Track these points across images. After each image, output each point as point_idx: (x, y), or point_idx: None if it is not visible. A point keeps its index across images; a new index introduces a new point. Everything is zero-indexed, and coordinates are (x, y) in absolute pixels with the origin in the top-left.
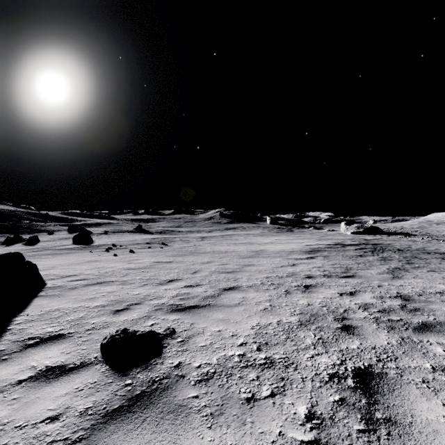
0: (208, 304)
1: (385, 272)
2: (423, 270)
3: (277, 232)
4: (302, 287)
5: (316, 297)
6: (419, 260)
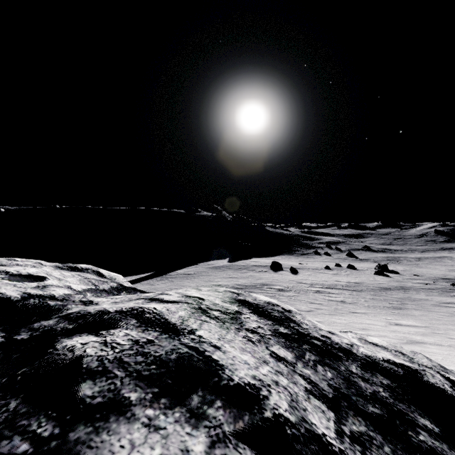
0: (425, 275)
1: None
2: None
3: None
4: (450, 277)
5: (450, 277)
6: None
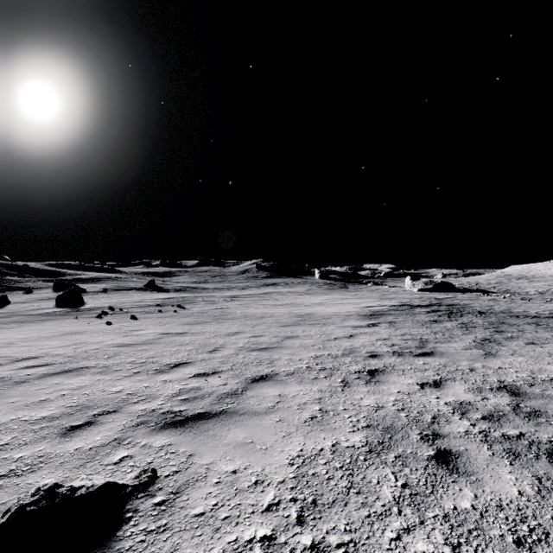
0: (224, 409)
1: (473, 347)
2: (519, 342)
3: (327, 289)
4: (366, 374)
5: (387, 391)
6: (509, 327)
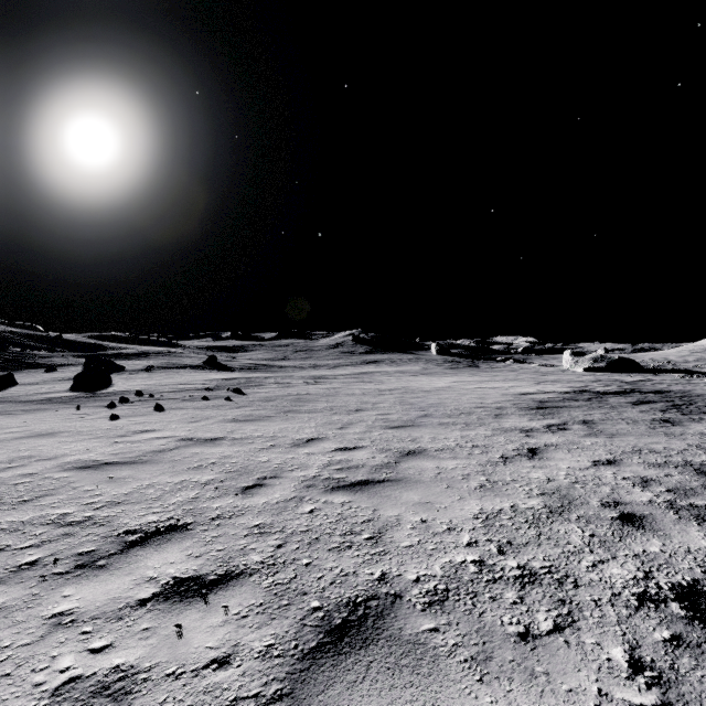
0: None
1: None
2: None
3: (450, 368)
4: (683, 613)
5: None
6: None
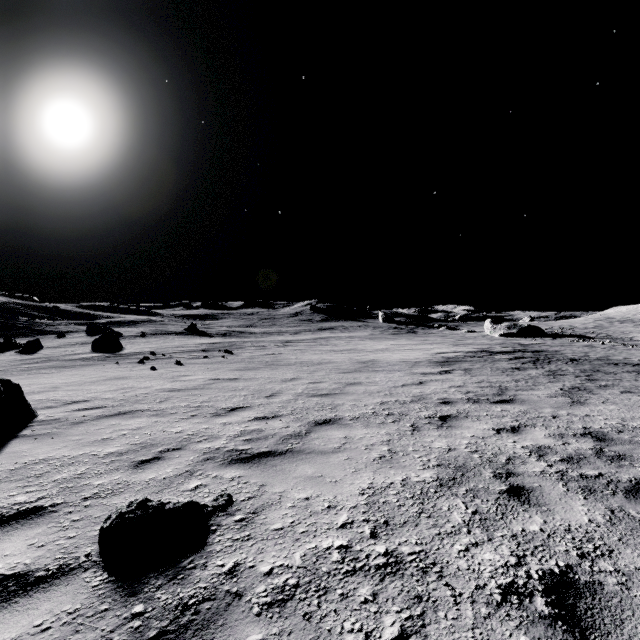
0: (289, 449)
1: (559, 395)
2: (613, 390)
3: (393, 334)
4: (437, 419)
5: (460, 435)
6: (605, 375)
